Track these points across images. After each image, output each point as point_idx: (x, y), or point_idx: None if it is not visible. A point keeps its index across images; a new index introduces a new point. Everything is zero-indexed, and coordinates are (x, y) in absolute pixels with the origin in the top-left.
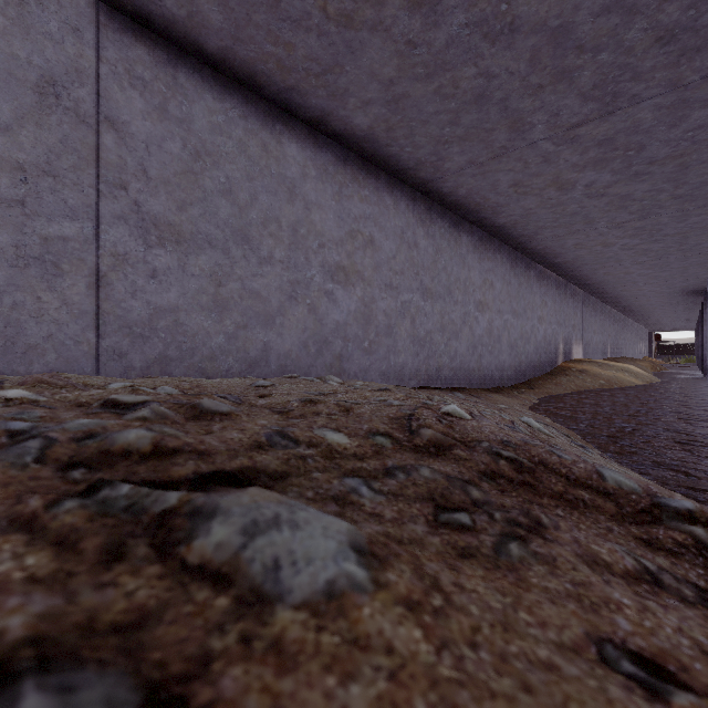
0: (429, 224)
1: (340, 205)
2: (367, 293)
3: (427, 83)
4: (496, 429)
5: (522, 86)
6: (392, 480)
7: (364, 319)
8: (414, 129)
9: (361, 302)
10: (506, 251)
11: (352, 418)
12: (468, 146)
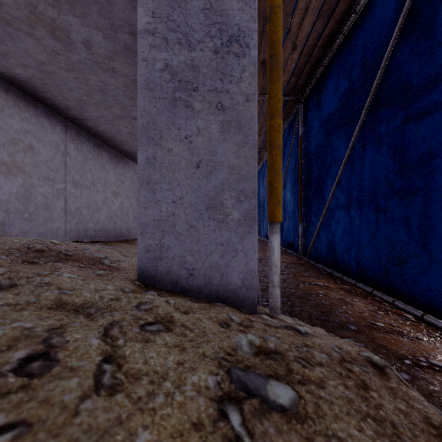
0: (79, 142)
1: (2, 119)
2: (28, 182)
3: (69, 73)
4: (68, 247)
5: (124, 94)
6: (13, 257)
7: (25, 198)
8: (63, 90)
9: (22, 187)
10: (132, 164)
11: (1, 245)
12: (100, 109)
